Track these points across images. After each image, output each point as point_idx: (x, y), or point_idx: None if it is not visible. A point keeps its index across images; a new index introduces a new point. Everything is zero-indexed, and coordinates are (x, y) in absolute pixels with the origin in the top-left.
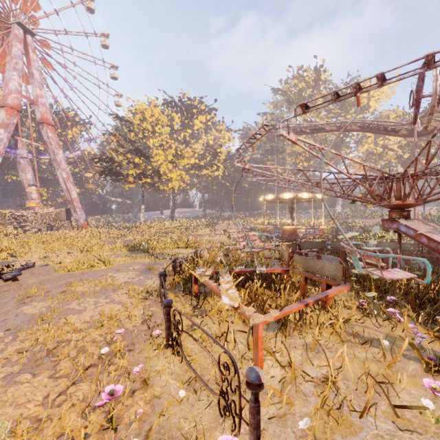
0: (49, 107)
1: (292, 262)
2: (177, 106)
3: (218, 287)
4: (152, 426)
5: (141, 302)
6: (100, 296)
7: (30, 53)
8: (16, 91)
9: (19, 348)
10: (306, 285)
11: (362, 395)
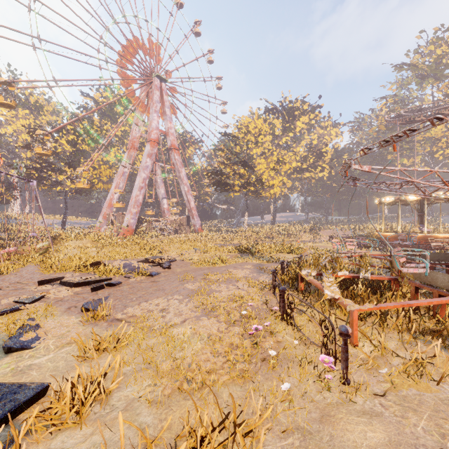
0: (175, 135)
1: (401, 272)
2: (278, 112)
3: (321, 285)
4: (279, 353)
5: (259, 291)
6: (228, 284)
7: (164, 96)
8: (156, 128)
9: (194, 306)
10: (417, 295)
11: (448, 378)
